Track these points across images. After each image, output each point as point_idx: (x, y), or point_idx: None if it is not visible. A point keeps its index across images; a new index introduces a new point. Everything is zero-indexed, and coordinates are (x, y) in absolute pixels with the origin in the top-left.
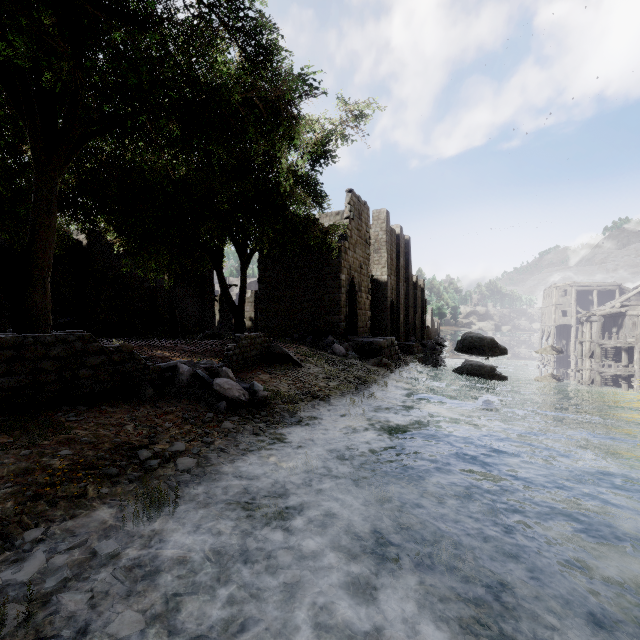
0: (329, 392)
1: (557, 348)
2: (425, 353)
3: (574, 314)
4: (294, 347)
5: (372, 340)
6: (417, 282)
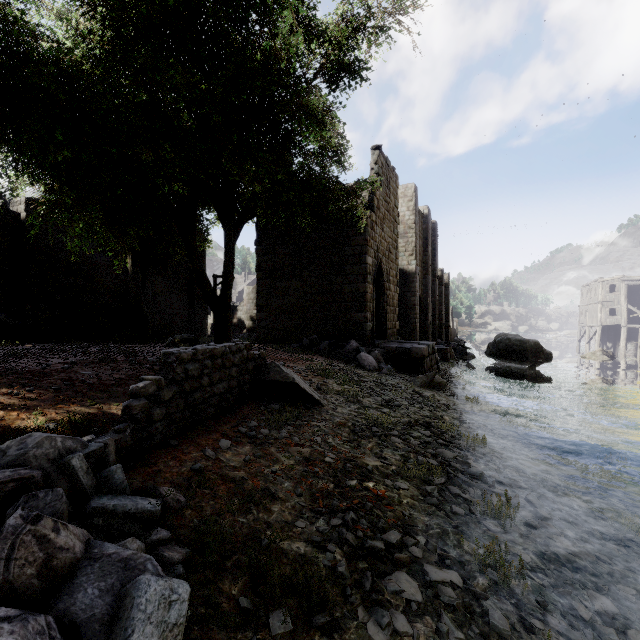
0: (399, 498)
1: (608, 352)
2: (457, 358)
3: (625, 313)
4: (304, 359)
5: (411, 346)
6: (442, 276)
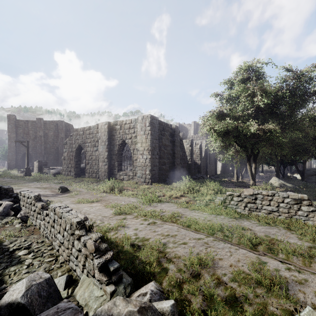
0: None
1: None
2: None
3: None
4: None
5: None
6: None
